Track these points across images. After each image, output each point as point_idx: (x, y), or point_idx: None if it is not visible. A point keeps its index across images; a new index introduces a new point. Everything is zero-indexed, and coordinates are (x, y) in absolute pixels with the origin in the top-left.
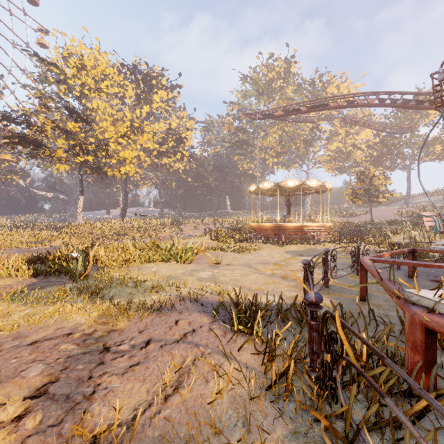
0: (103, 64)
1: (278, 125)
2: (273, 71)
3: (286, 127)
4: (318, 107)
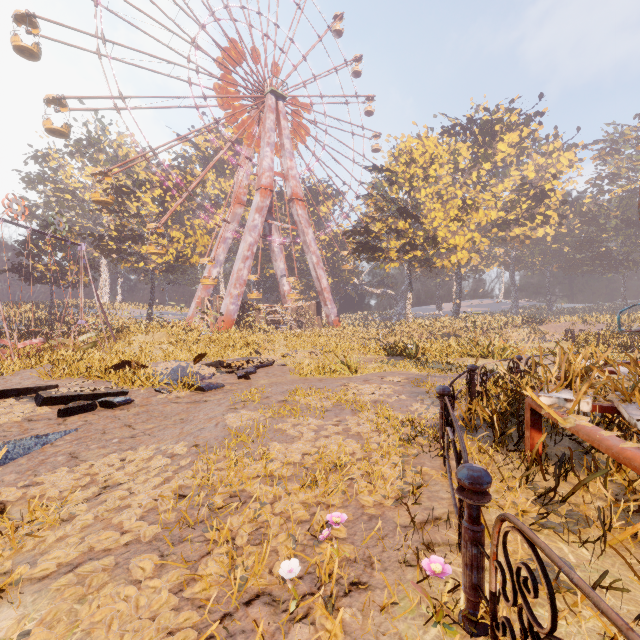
0: (430, 148)
1: None
2: None
3: None
4: None
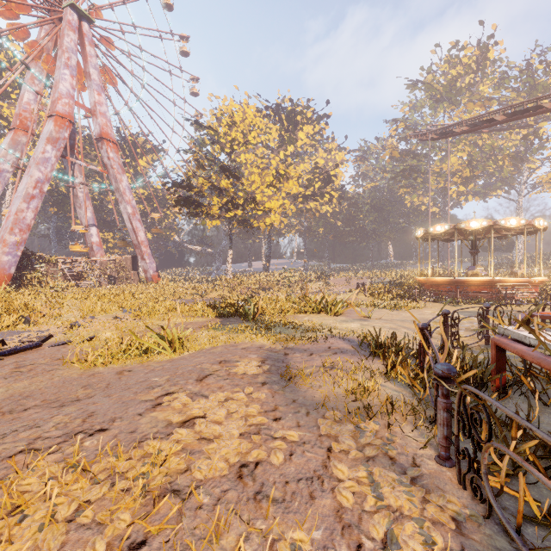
0: (250, 116)
1: (466, 139)
2: (458, 65)
3: (480, 140)
4: (525, 112)
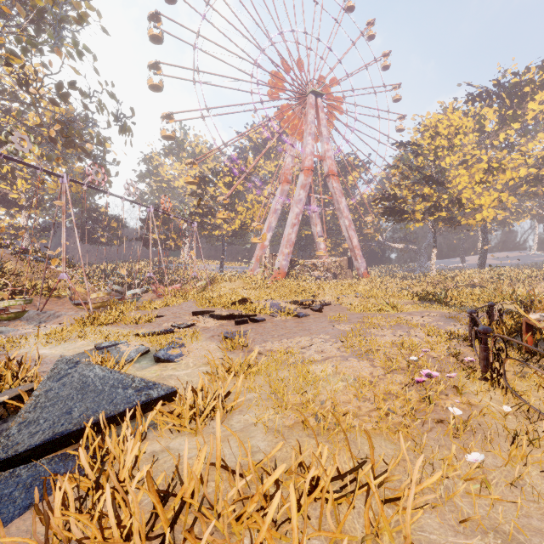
0: (455, 121)
1: None
2: None
3: None
4: None
